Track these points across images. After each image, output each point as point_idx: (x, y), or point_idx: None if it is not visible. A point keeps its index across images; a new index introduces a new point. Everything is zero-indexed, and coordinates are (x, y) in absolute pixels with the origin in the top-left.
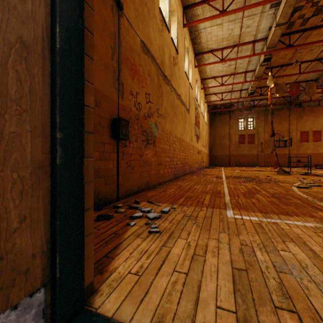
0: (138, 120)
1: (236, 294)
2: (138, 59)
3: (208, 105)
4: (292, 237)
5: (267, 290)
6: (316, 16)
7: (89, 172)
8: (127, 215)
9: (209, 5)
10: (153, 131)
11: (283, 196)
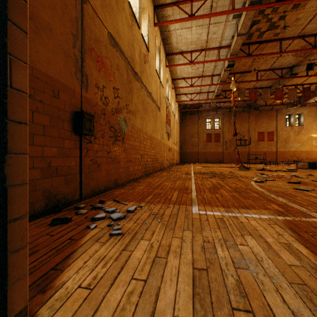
0: (105, 115)
1: (195, 299)
2: (105, 51)
3: (178, 105)
4: (250, 230)
5: (226, 290)
6: (270, 31)
7: (20, 172)
8: (89, 216)
9: (179, 8)
10: (122, 128)
11: (243, 190)
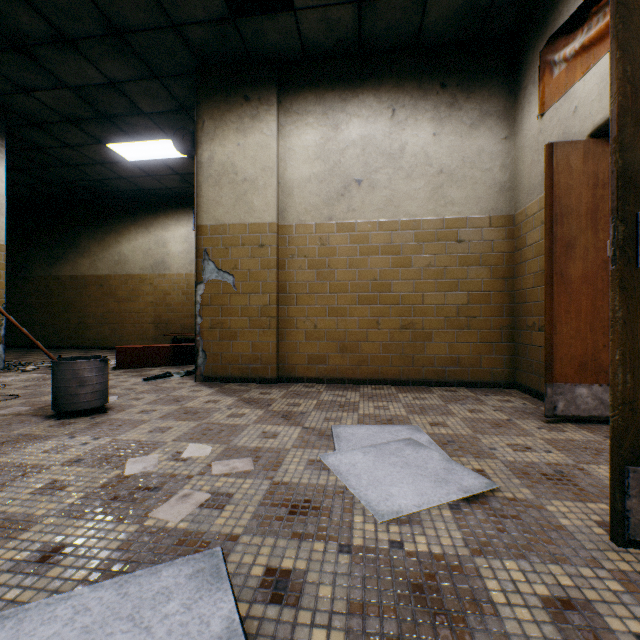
0: None
1: None
2: None
3: None
4: None
5: None
6: None
7: None
8: None
9: None
10: None
11: None
